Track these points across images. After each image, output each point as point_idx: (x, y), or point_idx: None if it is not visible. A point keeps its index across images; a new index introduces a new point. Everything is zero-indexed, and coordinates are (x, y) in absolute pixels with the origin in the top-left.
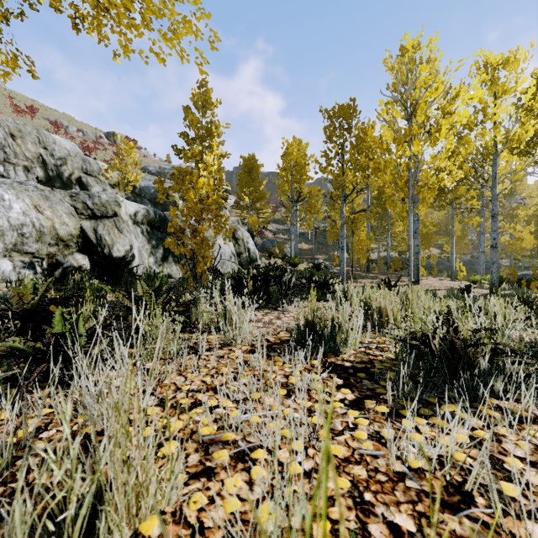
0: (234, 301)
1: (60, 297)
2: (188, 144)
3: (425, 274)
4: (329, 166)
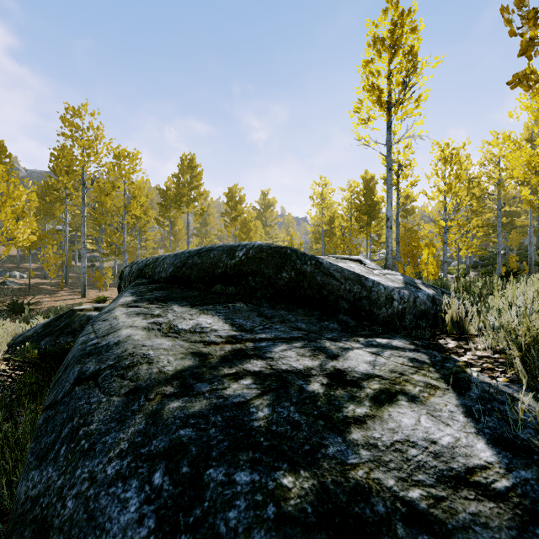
0: None
1: None
2: None
3: (107, 287)
4: None
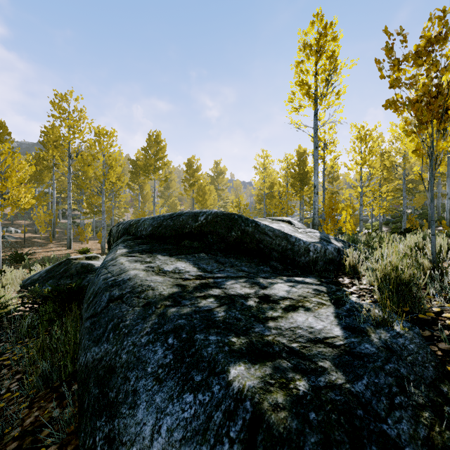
0: None
1: None
2: None
3: (88, 240)
4: None
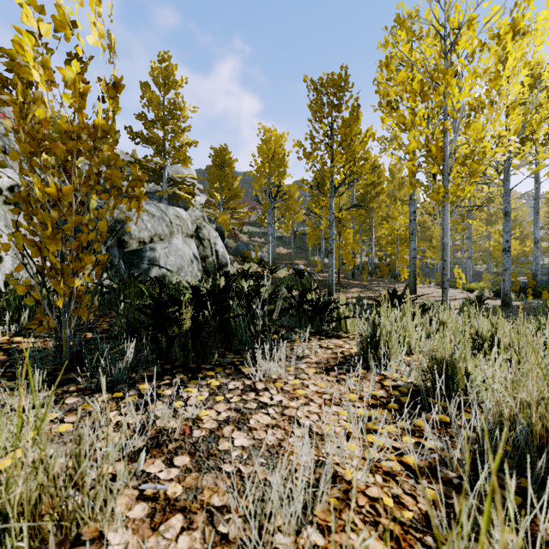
0: None
1: None
2: (148, 128)
3: (418, 281)
4: (314, 151)
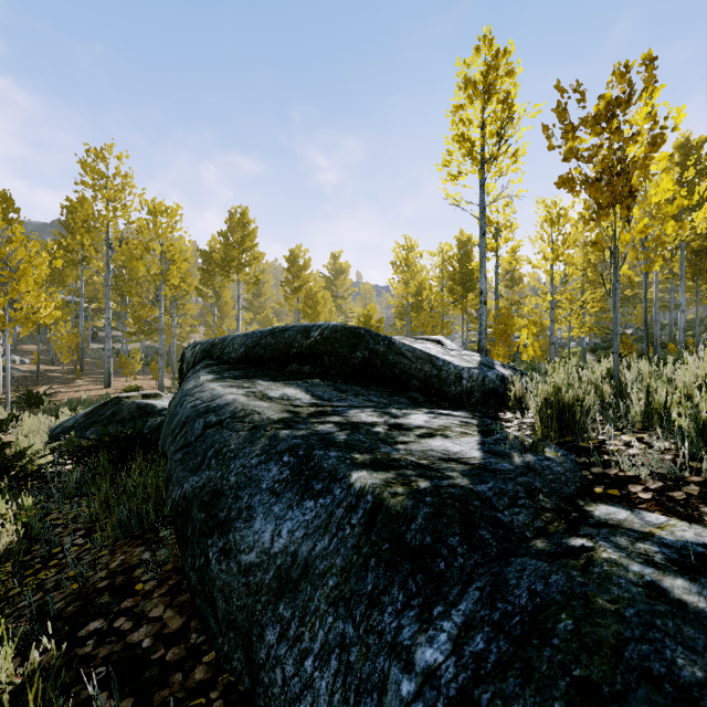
0: None
1: None
2: None
3: (136, 375)
4: None
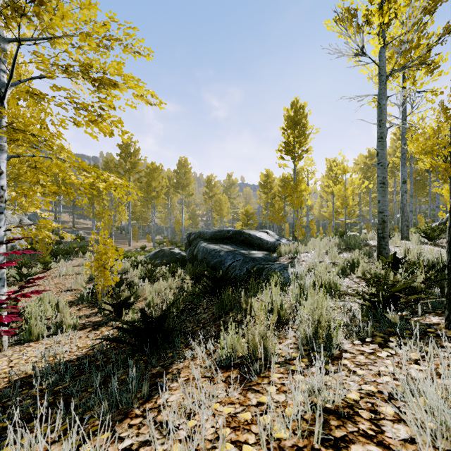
0: (66, 259)
1: (24, 262)
2: None
3: (138, 240)
4: None
